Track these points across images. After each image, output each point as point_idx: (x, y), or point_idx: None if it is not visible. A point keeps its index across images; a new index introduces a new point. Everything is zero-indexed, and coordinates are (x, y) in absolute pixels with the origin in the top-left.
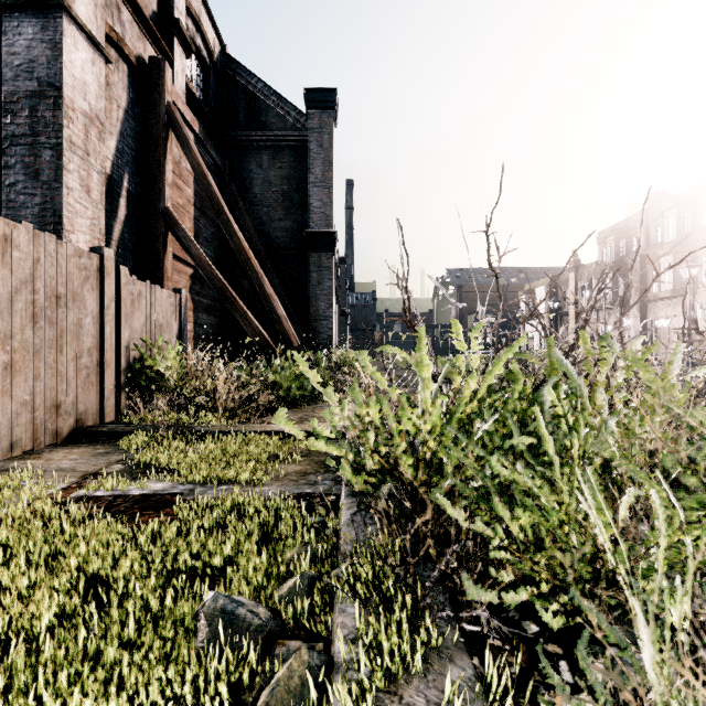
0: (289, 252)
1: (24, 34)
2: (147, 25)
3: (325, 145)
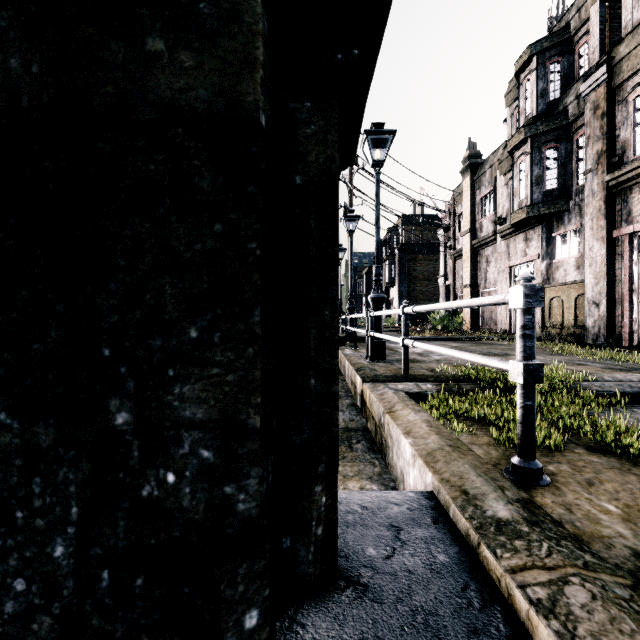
0: None
1: None
2: None
3: None
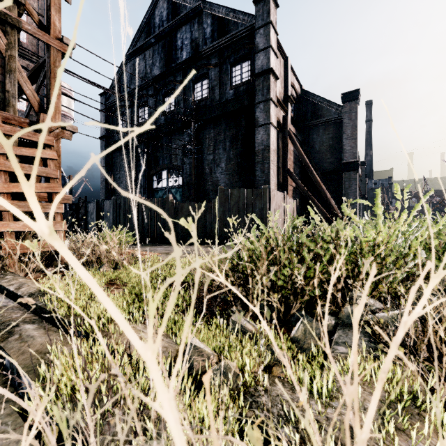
0: (333, 173)
1: (260, 134)
2: (281, 105)
3: (353, 118)
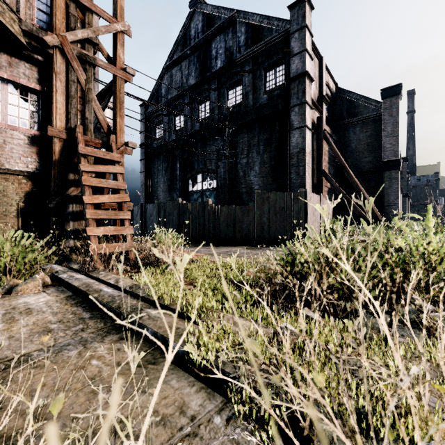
0: (371, 172)
1: (295, 137)
2: (316, 106)
3: (394, 114)
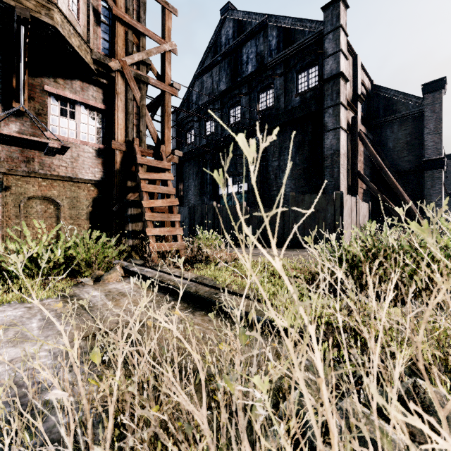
0: (410, 172)
1: (329, 138)
2: (350, 106)
3: (436, 110)
